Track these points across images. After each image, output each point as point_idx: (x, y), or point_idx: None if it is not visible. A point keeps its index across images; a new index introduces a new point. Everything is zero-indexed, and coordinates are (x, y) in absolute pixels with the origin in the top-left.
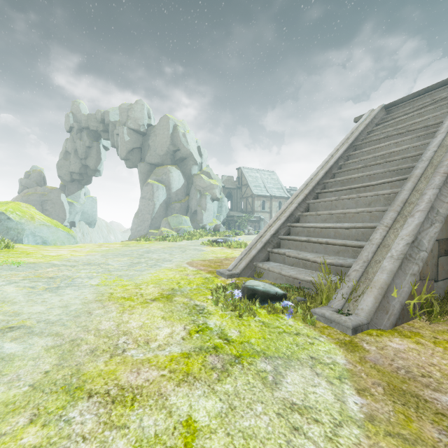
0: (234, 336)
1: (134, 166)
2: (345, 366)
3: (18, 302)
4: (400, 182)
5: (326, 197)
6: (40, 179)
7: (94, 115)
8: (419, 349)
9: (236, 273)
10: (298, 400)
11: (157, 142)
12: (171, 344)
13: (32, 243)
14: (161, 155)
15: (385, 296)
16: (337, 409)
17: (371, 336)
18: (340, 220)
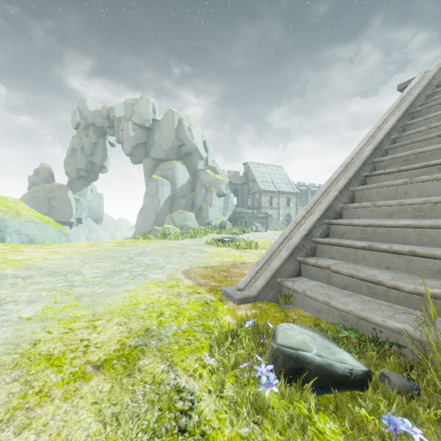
0: None
1: (139, 162)
2: None
3: None
4: None
5: (381, 181)
6: (49, 176)
7: (100, 112)
8: None
9: (252, 295)
10: None
11: (162, 137)
12: None
13: (16, 242)
14: (166, 150)
15: None
16: None
17: None
18: (422, 214)
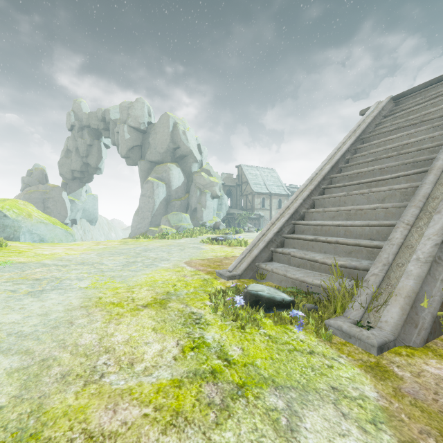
0: (236, 355)
1: (134, 164)
2: (377, 402)
3: None
4: (418, 175)
5: (333, 192)
6: (42, 177)
7: (95, 114)
8: None
9: (237, 274)
10: None
11: (157, 140)
12: (160, 367)
13: (29, 241)
14: (161, 152)
15: (413, 306)
16: None
17: (400, 356)
18: (350, 217)
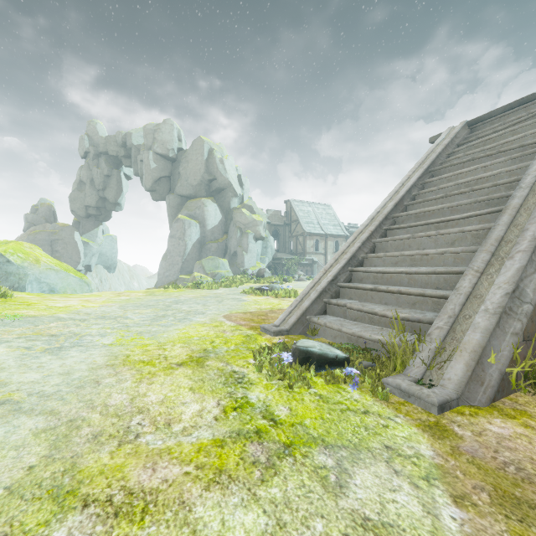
0: (283, 415)
1: (161, 198)
2: (433, 460)
3: (7, 368)
4: (492, 215)
5: (397, 234)
6: (50, 214)
7: (114, 138)
8: (530, 435)
9: (285, 329)
10: (372, 512)
11: (189, 170)
12: (200, 427)
13: (37, 292)
14: (194, 185)
15: (479, 362)
16: (428, 527)
17: (463, 415)
18: (415, 263)
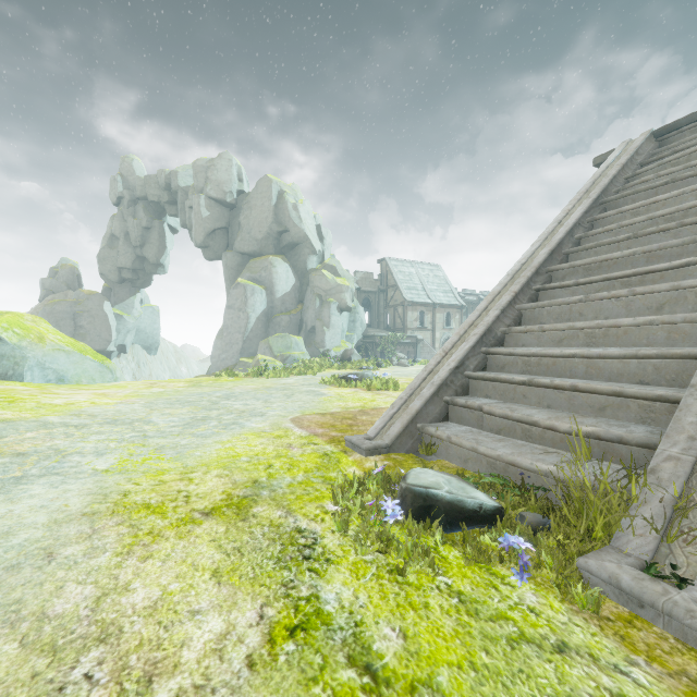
0: (390, 653)
1: (216, 257)
2: None
3: None
4: None
5: (555, 296)
6: (73, 279)
7: (155, 178)
8: None
9: (384, 445)
10: None
11: (252, 219)
12: (213, 691)
13: (39, 381)
14: (259, 239)
15: None
16: None
17: None
18: (595, 340)
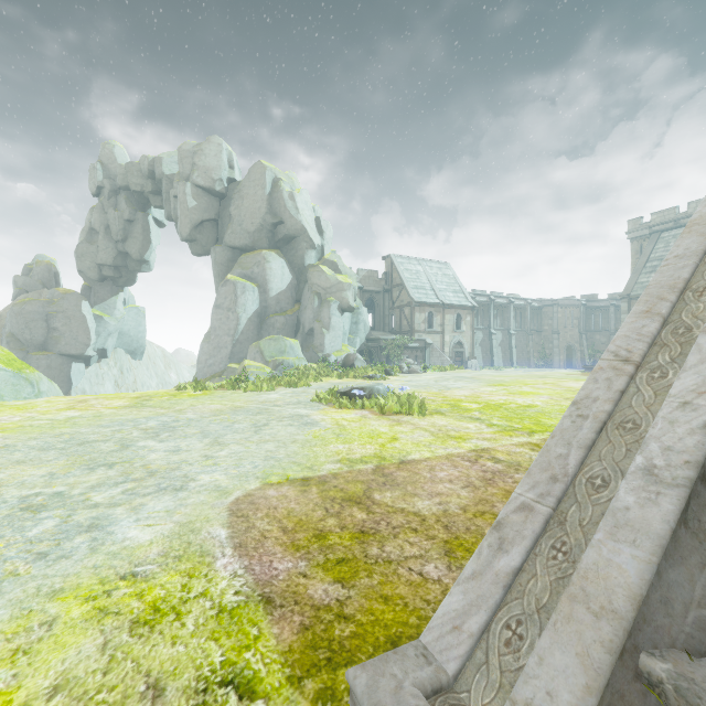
0: None
1: (204, 252)
2: None
3: None
4: None
5: None
6: (50, 277)
7: (138, 166)
8: None
9: None
10: None
11: (244, 209)
12: None
13: None
14: (251, 231)
15: None
16: None
17: None
18: None
